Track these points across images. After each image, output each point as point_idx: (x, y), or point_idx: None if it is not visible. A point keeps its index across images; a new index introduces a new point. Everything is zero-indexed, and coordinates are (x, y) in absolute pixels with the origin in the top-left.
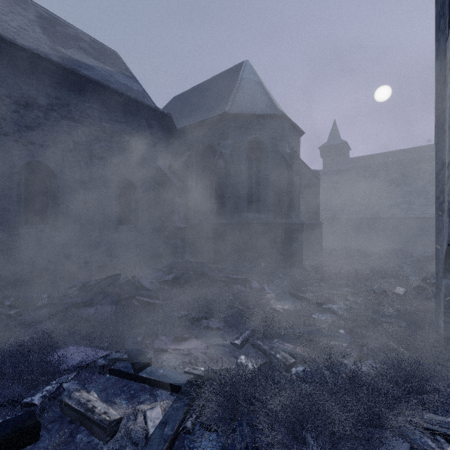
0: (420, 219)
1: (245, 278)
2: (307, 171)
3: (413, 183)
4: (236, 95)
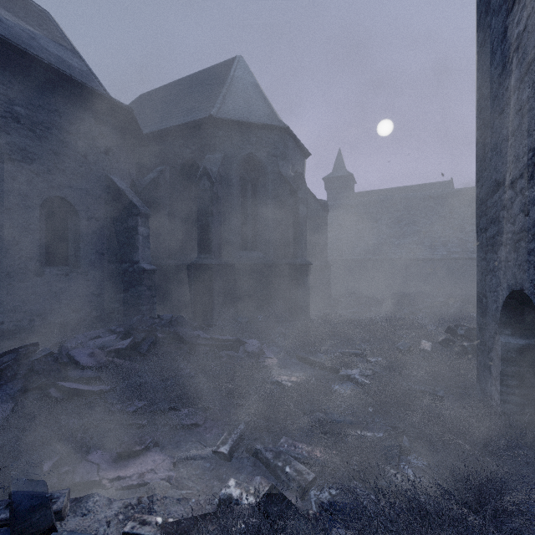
0: (429, 260)
1: (237, 338)
2: (314, 201)
3: (420, 221)
4: (226, 97)
